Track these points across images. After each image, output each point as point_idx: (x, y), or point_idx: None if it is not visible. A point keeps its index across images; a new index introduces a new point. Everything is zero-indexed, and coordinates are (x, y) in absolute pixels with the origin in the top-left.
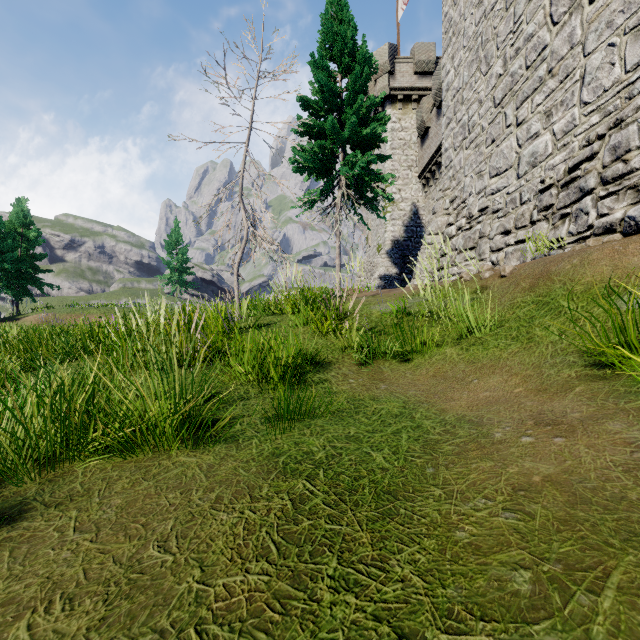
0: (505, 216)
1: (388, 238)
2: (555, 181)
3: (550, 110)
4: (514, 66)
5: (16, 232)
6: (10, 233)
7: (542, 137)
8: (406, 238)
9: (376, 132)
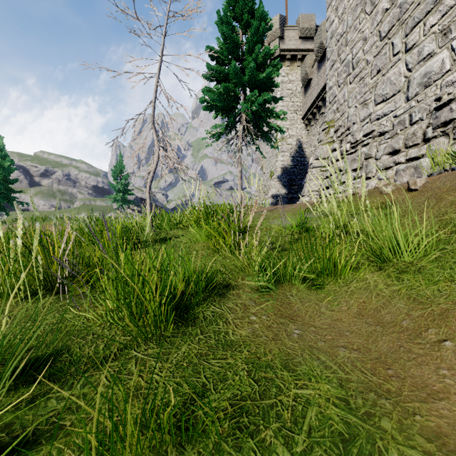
0: (392, 137)
1: (279, 166)
2: (455, 96)
3: (448, 27)
4: None
5: None
6: None
7: (437, 56)
8: (292, 166)
9: (271, 76)
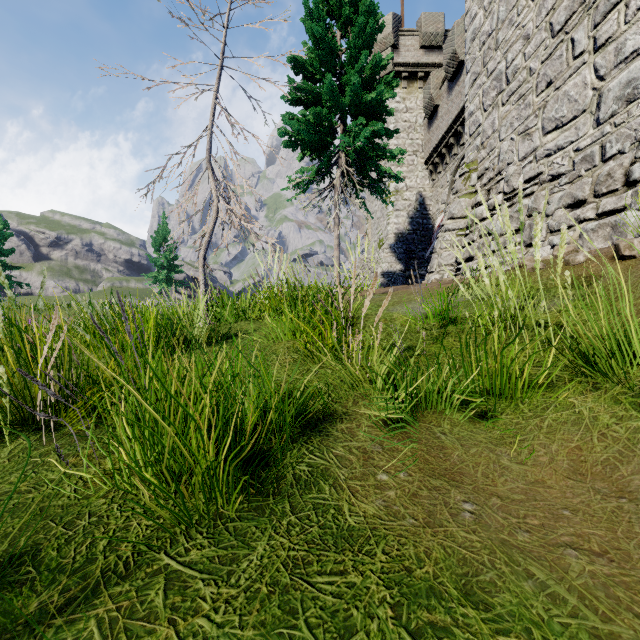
0: (572, 182)
1: (391, 231)
2: None
3: None
4: None
5: None
6: None
7: None
8: (411, 231)
9: (382, 98)
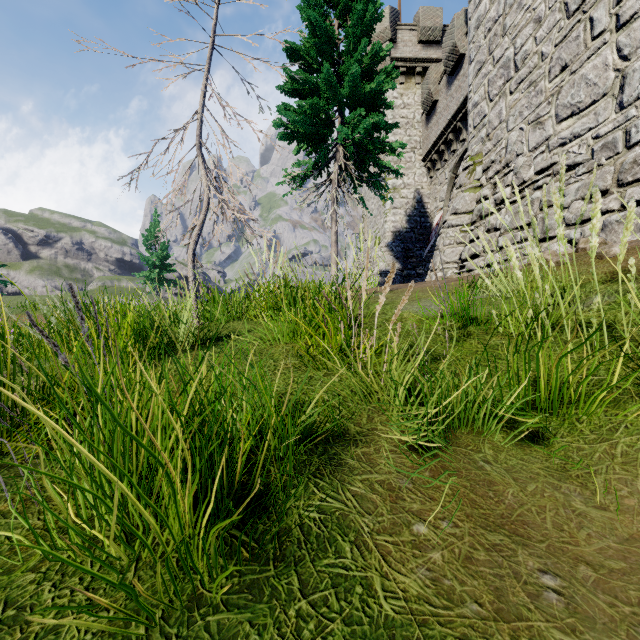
0: (591, 172)
1: (388, 229)
2: None
3: None
4: None
5: None
6: None
7: None
8: (409, 229)
9: (382, 90)
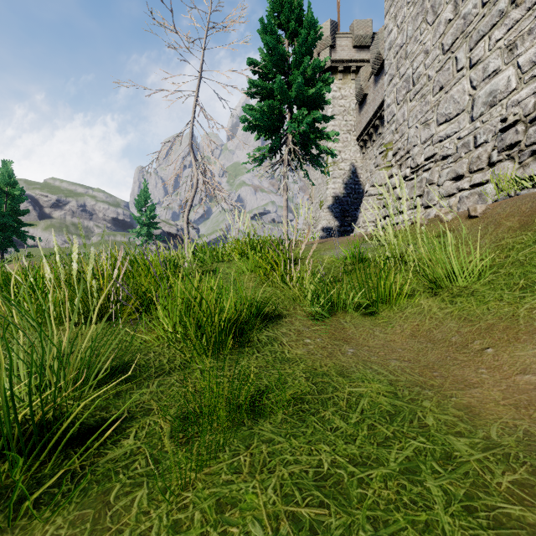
0: (456, 161)
1: (329, 194)
2: (521, 117)
3: (514, 42)
4: (467, 7)
5: (1, 190)
6: None
7: (503, 73)
8: (345, 194)
9: (321, 92)
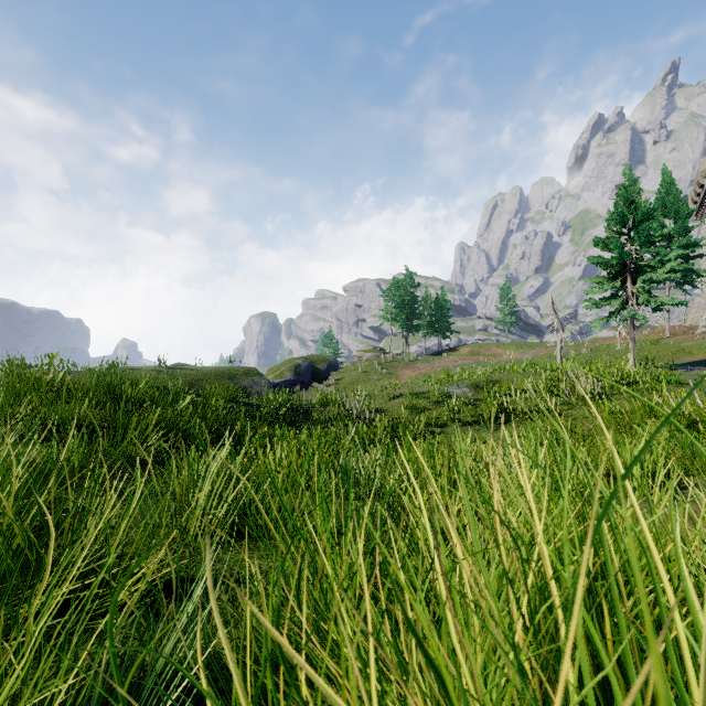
0: None
1: None
2: None
3: None
4: None
5: (441, 305)
6: (444, 306)
7: None
8: None
9: (694, 249)
